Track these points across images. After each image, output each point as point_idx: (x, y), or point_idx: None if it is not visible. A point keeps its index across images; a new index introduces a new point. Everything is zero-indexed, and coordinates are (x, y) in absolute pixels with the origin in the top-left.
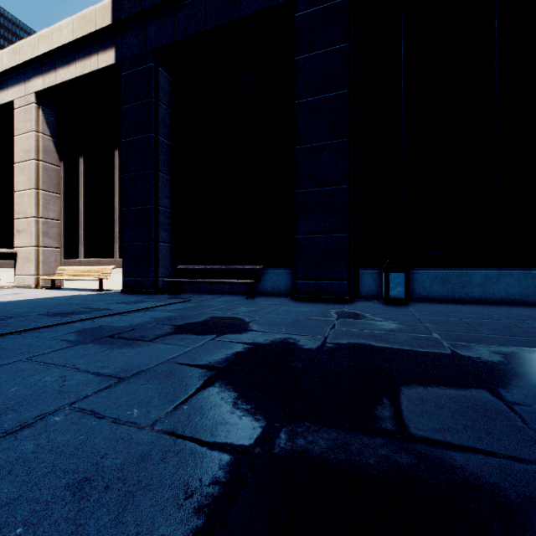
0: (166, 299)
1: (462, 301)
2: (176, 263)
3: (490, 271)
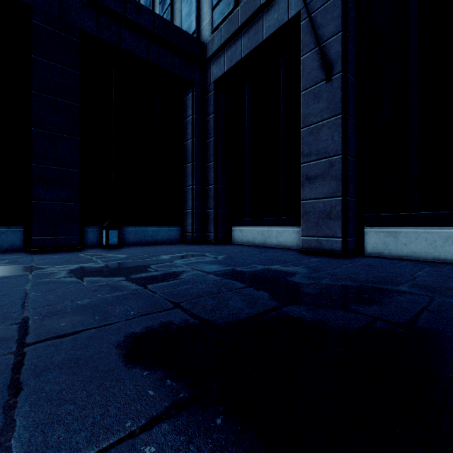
0: None
1: (144, 244)
2: None
3: (156, 228)
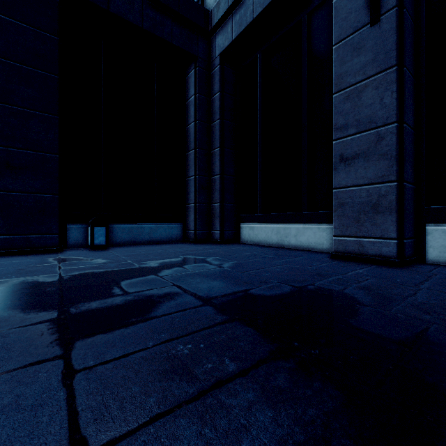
0: None
1: (140, 244)
2: None
3: (153, 225)
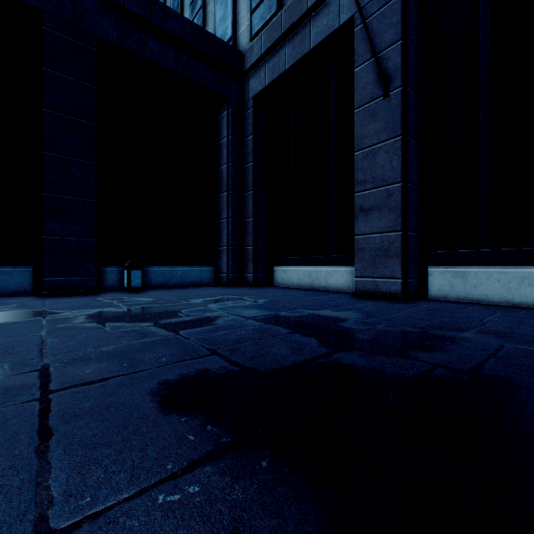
0: None
1: (172, 287)
2: None
3: (185, 268)
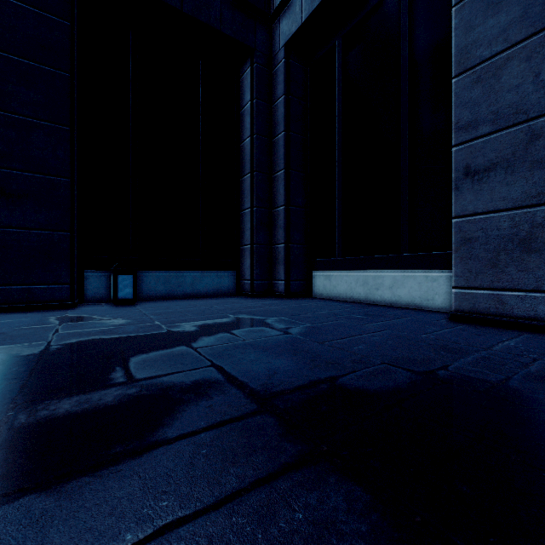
0: None
1: (179, 298)
2: None
3: (197, 273)
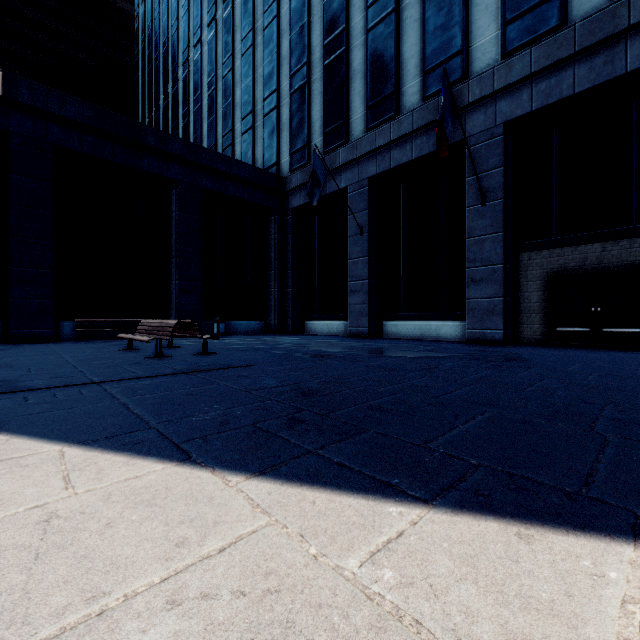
0: (108, 341)
1: (239, 334)
2: (58, 317)
3: (247, 322)
